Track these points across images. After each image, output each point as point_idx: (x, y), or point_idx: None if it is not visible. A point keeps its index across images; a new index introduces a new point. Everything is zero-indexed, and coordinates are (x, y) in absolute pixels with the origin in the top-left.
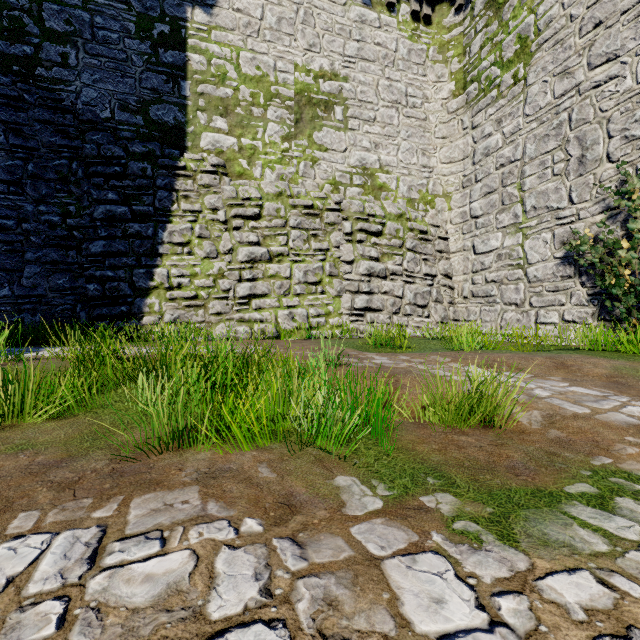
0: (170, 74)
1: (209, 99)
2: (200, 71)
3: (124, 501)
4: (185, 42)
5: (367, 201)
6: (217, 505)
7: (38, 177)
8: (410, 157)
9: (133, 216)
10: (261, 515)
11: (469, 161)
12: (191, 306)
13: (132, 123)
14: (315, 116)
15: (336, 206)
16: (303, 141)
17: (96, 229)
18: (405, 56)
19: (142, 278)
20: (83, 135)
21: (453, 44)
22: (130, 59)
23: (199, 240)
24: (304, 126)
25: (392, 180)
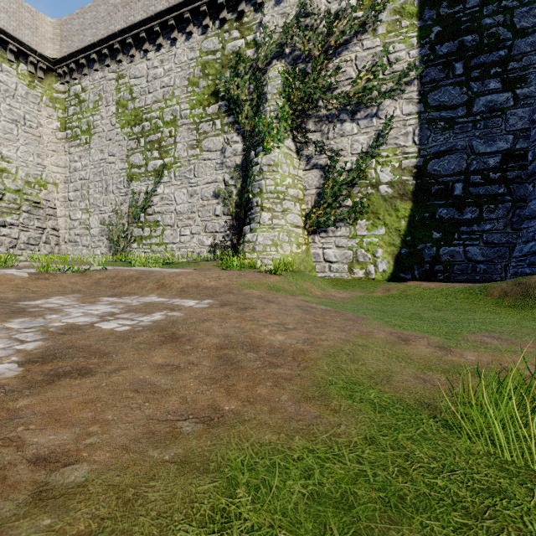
0: None
1: None
2: None
3: None
4: None
5: None
6: None
7: None
8: (28, 156)
9: None
10: None
11: (68, 170)
12: None
13: None
14: None
15: None
16: None
17: None
18: (24, 95)
19: None
20: None
21: (59, 101)
22: None
23: None
24: None
25: (13, 167)
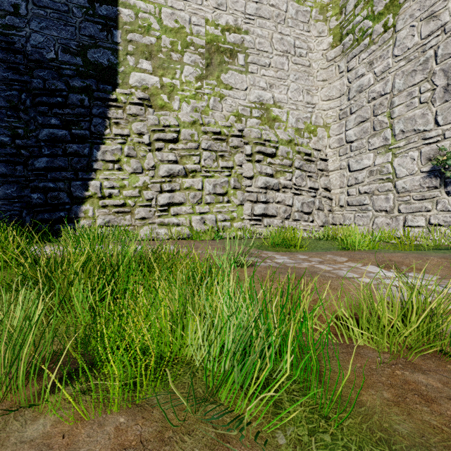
0: (104, 24)
1: (136, 45)
2: (129, 22)
3: None
4: None
5: (264, 129)
6: None
7: None
8: (297, 95)
9: (72, 138)
10: None
11: (345, 98)
12: (120, 212)
13: (73, 63)
14: (222, 61)
15: (239, 133)
16: (213, 81)
17: (41, 148)
18: (293, 16)
19: (78, 189)
20: (31, 72)
21: (331, 6)
22: (71, 11)
23: (127, 158)
24: (213, 69)
25: (283, 113)
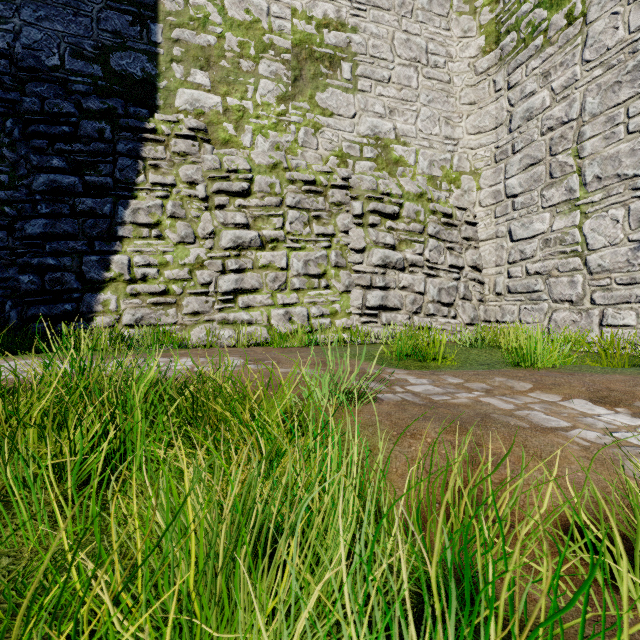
0: (137, 14)
1: (186, 47)
2: (175, 12)
3: None
4: None
5: (381, 177)
6: None
7: None
8: (431, 126)
9: (86, 189)
10: None
11: (504, 129)
12: (159, 304)
13: (88, 74)
14: (318, 73)
15: (343, 182)
16: (303, 103)
17: (35, 204)
18: (425, 5)
19: (94, 267)
20: (23, 86)
21: None
22: None
23: (171, 221)
24: (304, 85)
25: (410, 153)
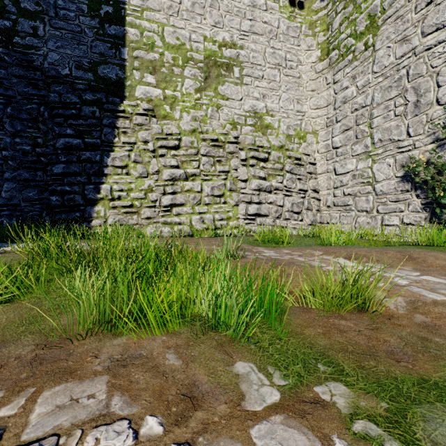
0: (113, 43)
1: (142, 61)
2: (135, 41)
3: (33, 395)
4: (124, 19)
5: (257, 136)
6: (121, 400)
7: (15, 117)
8: (288, 104)
9: (85, 146)
10: (163, 411)
11: (331, 107)
12: (128, 212)
13: (85, 78)
14: (219, 74)
15: (235, 140)
16: (210, 92)
17: (58, 156)
18: (285, 31)
19: (91, 192)
20: (49, 87)
21: (319, 22)
22: (83, 31)
23: (134, 164)
24: (211, 81)
25: (275, 121)
